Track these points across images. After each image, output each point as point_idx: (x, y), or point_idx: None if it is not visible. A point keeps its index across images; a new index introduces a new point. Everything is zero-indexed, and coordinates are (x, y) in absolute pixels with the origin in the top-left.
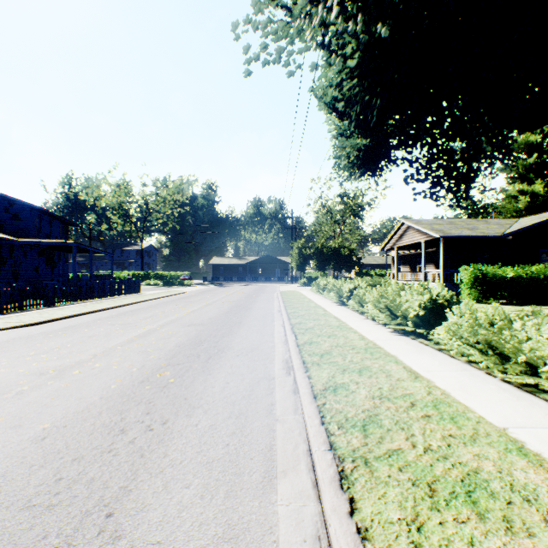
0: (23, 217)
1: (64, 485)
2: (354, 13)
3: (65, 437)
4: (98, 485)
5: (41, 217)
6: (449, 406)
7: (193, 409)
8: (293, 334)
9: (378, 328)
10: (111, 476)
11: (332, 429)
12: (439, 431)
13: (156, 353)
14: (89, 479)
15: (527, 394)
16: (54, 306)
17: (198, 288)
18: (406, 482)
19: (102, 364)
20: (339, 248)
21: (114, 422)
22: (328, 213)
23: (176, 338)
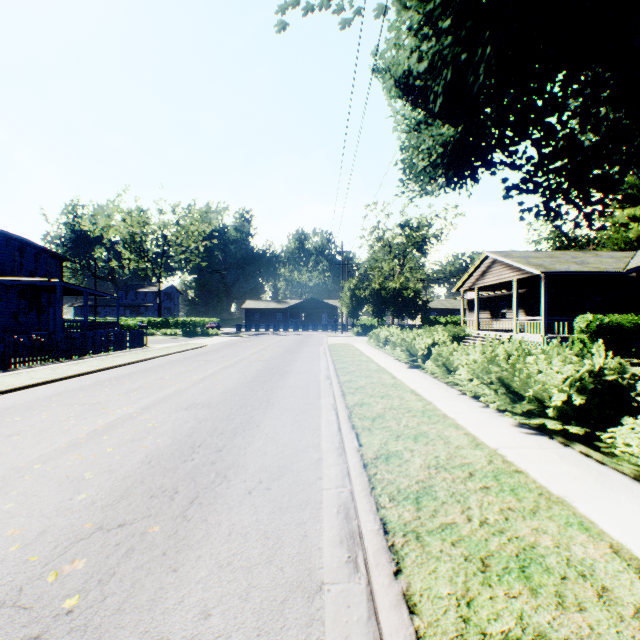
0: None
1: None
2: None
3: None
4: None
5: (22, 250)
6: None
7: None
8: (352, 431)
9: (488, 416)
10: None
11: None
12: None
13: (95, 483)
14: None
15: None
16: (12, 368)
17: (224, 339)
18: None
19: None
20: (401, 289)
21: None
22: (386, 247)
23: (154, 439)
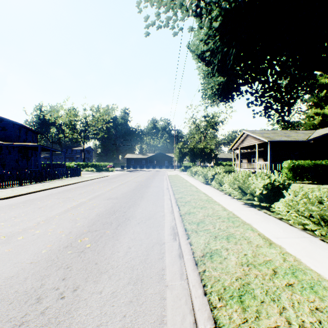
0: (8, 129)
1: None
2: None
3: None
4: None
5: (20, 129)
6: (305, 273)
7: (100, 275)
8: (177, 206)
9: (233, 201)
10: None
11: (214, 301)
12: (306, 304)
13: (81, 221)
14: None
15: None
16: (24, 185)
17: (117, 172)
18: None
19: (41, 230)
20: (204, 148)
21: (33, 289)
22: (197, 127)
23: (98, 209)
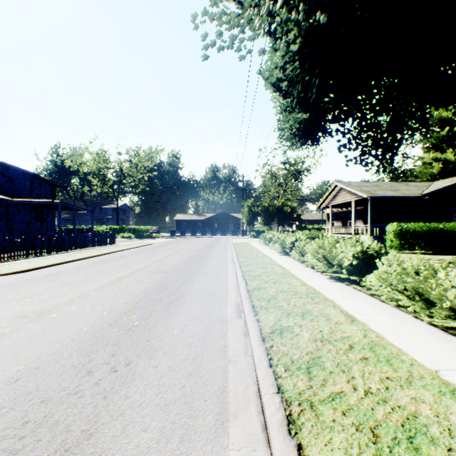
0: (17, 180)
1: (29, 429)
2: (296, 5)
3: (36, 379)
4: (62, 429)
5: (32, 181)
6: (384, 348)
7: (155, 351)
8: (244, 280)
9: (316, 275)
10: (74, 419)
11: (279, 371)
12: (377, 374)
13: (125, 297)
14: (53, 423)
15: (452, 336)
16: (41, 255)
17: (164, 240)
18: (350, 427)
19: (77, 308)
20: (282, 207)
21: (82, 364)
22: (273, 177)
23: (143, 284)
